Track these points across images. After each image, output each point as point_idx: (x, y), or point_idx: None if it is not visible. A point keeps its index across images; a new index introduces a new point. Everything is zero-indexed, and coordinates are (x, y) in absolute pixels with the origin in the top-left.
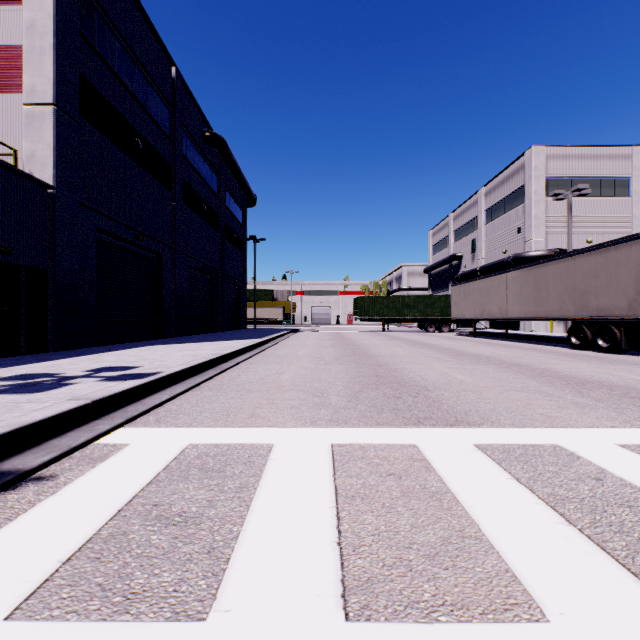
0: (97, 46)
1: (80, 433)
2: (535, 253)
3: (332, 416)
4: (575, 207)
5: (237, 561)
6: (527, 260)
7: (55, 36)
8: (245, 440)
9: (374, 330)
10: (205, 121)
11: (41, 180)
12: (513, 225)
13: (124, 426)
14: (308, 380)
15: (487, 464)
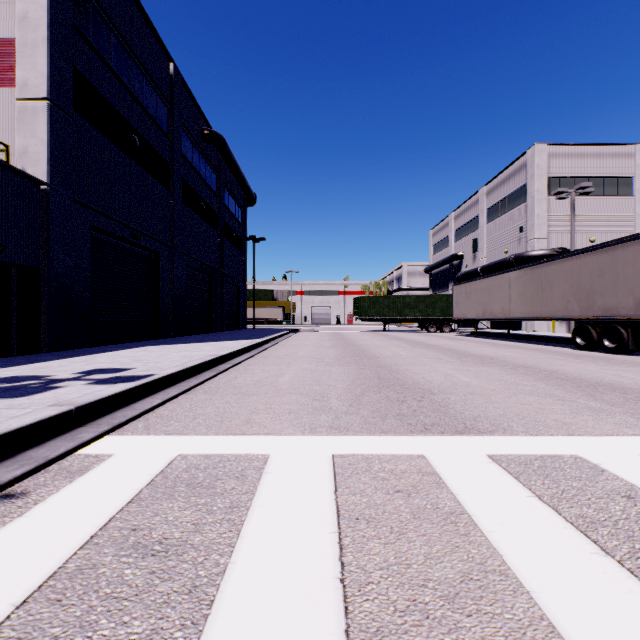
0: (92, 40)
1: (60, 442)
2: (537, 252)
3: (333, 422)
4: (578, 206)
5: (222, 604)
6: (529, 259)
7: (48, 29)
8: (239, 450)
9: (374, 330)
10: (204, 119)
11: (33, 176)
12: (515, 224)
13: (110, 434)
14: (308, 382)
15: (504, 479)
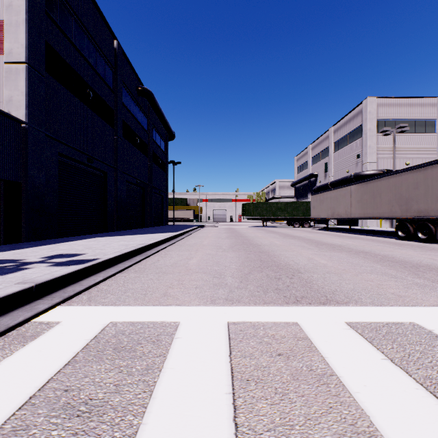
0: (59, 23)
1: (21, 312)
2: (369, 172)
3: (228, 295)
4: (397, 140)
5: None
6: (364, 177)
7: (27, 13)
8: (156, 318)
9: (256, 226)
10: (138, 79)
11: (16, 117)
12: (354, 153)
13: (61, 304)
14: (210, 264)
15: (361, 343)
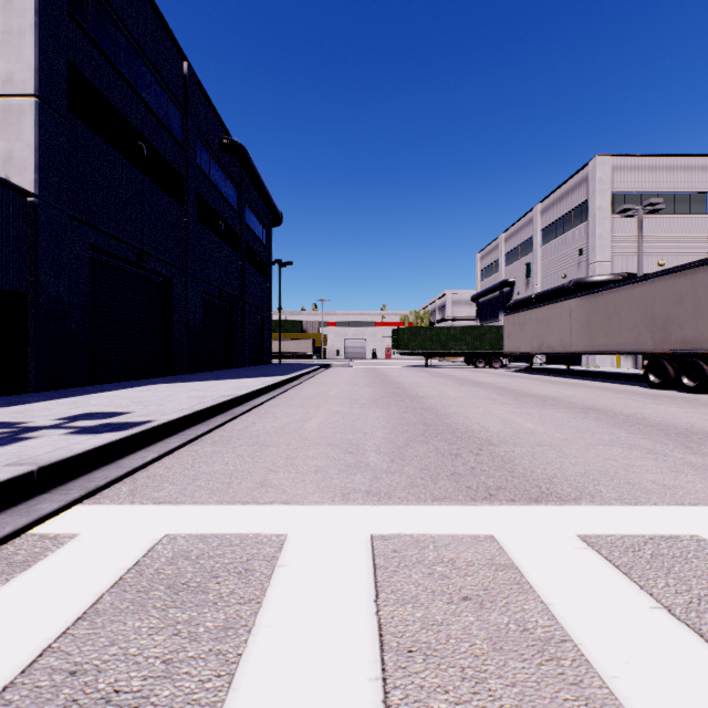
0: (91, 31)
1: (9, 517)
2: (600, 278)
3: (371, 485)
4: (645, 225)
5: None
6: (590, 286)
7: (37, 14)
8: (247, 528)
9: (415, 365)
10: (223, 126)
11: (18, 186)
12: (574, 246)
13: (82, 502)
14: (339, 430)
15: (610, 576)
